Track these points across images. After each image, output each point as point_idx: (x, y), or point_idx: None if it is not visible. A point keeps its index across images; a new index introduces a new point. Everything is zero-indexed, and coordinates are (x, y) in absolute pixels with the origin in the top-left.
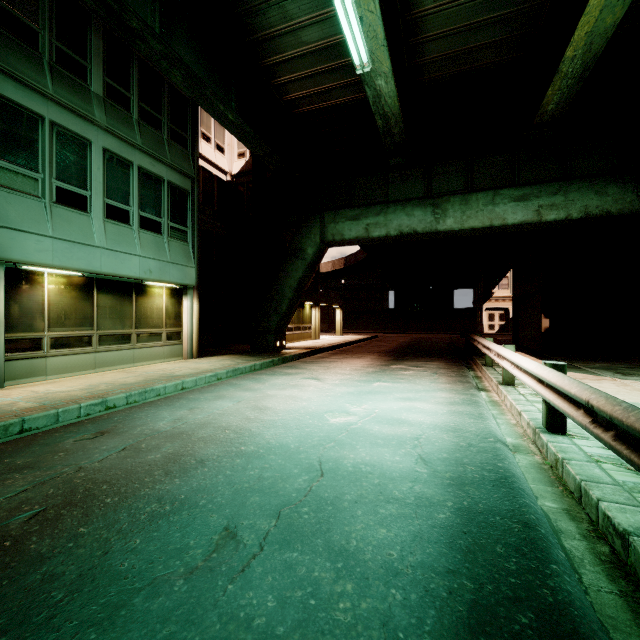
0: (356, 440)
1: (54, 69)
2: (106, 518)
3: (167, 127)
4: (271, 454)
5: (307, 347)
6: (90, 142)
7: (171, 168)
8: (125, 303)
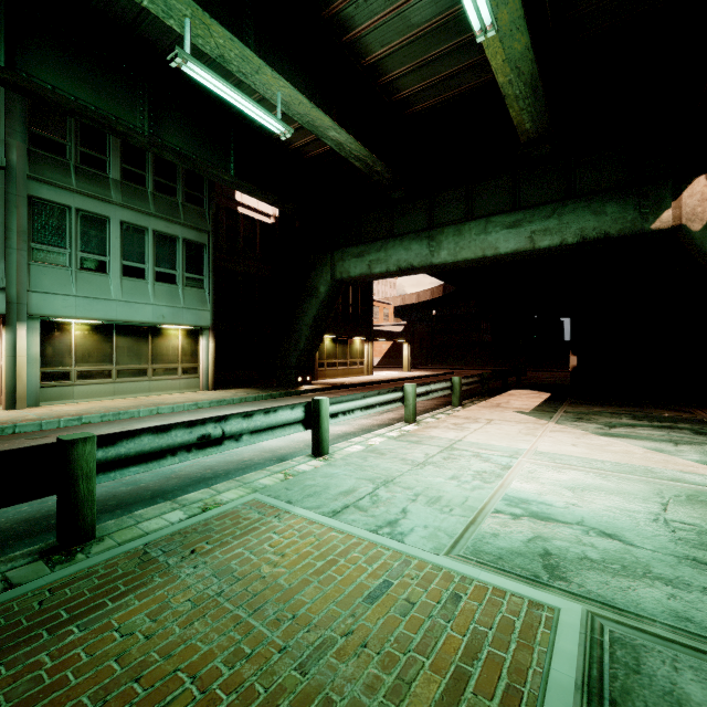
0: None
1: (79, 169)
2: None
3: (182, 192)
4: None
5: (335, 383)
6: (109, 218)
7: (186, 227)
8: (142, 343)
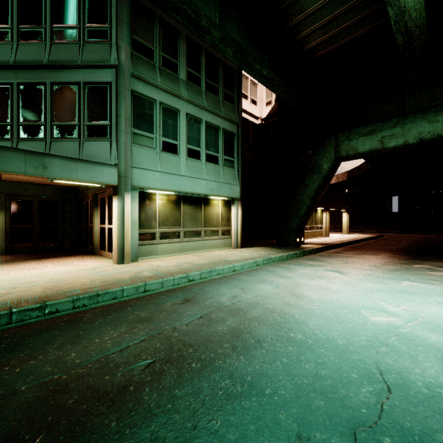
0: (413, 349)
1: (161, 70)
2: (193, 384)
3: (222, 92)
4: (320, 347)
5: (321, 243)
6: (179, 110)
7: (224, 119)
8: (198, 211)
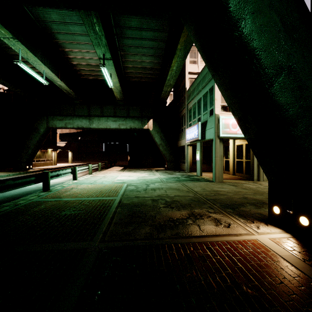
0: None
1: None
2: None
3: None
4: None
5: (44, 168)
6: None
7: None
8: None
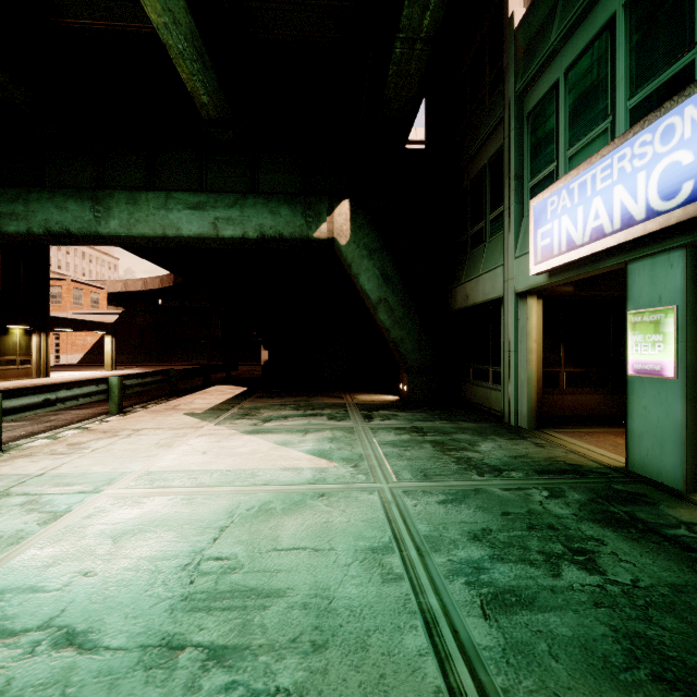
0: None
1: None
2: None
3: None
4: None
5: None
6: None
7: None
8: None
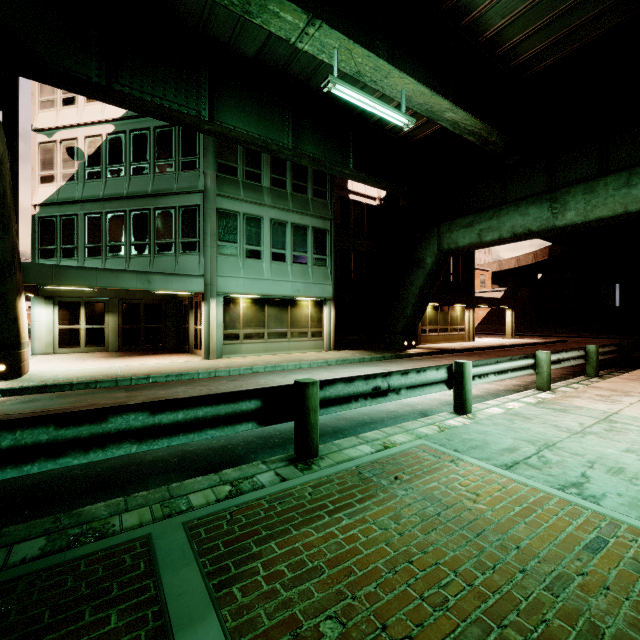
0: None
1: (245, 183)
2: None
3: (311, 189)
4: None
5: (439, 348)
6: (263, 217)
7: (314, 217)
8: (283, 312)
